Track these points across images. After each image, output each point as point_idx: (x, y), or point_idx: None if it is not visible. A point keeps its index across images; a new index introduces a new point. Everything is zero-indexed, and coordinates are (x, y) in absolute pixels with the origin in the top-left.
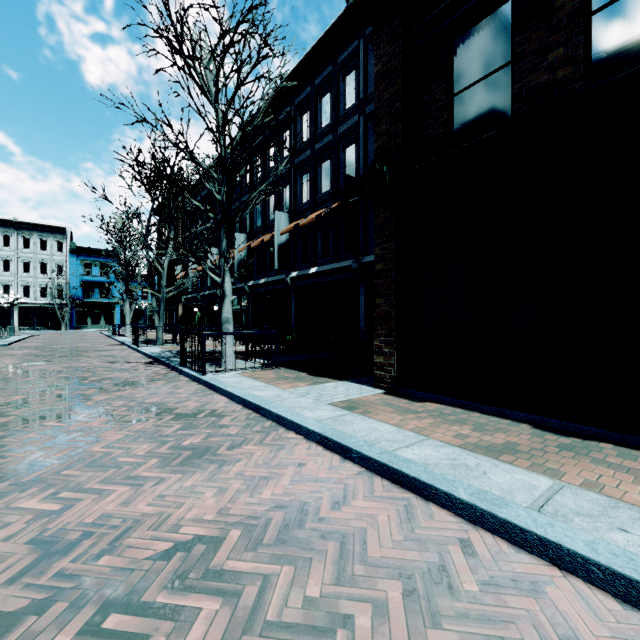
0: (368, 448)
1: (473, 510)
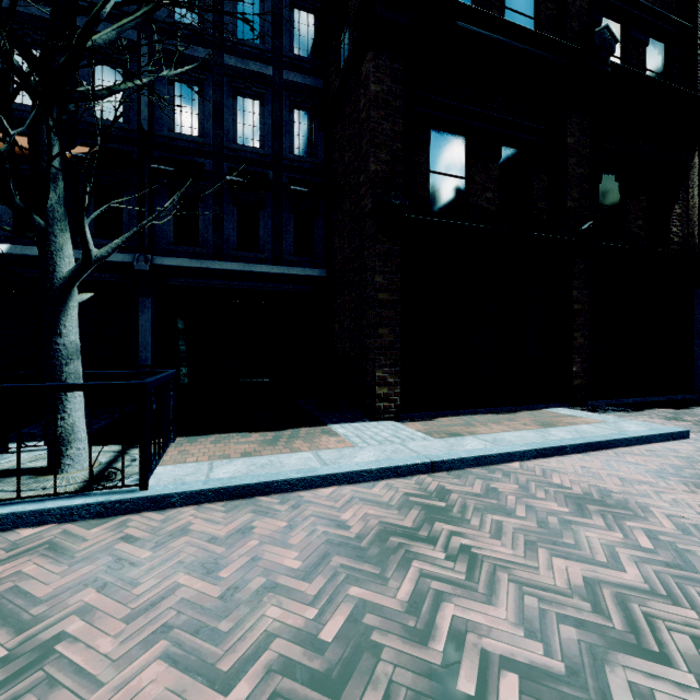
0: (566, 441)
1: (628, 440)
